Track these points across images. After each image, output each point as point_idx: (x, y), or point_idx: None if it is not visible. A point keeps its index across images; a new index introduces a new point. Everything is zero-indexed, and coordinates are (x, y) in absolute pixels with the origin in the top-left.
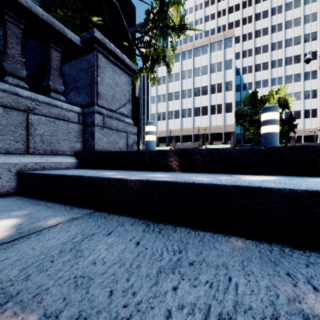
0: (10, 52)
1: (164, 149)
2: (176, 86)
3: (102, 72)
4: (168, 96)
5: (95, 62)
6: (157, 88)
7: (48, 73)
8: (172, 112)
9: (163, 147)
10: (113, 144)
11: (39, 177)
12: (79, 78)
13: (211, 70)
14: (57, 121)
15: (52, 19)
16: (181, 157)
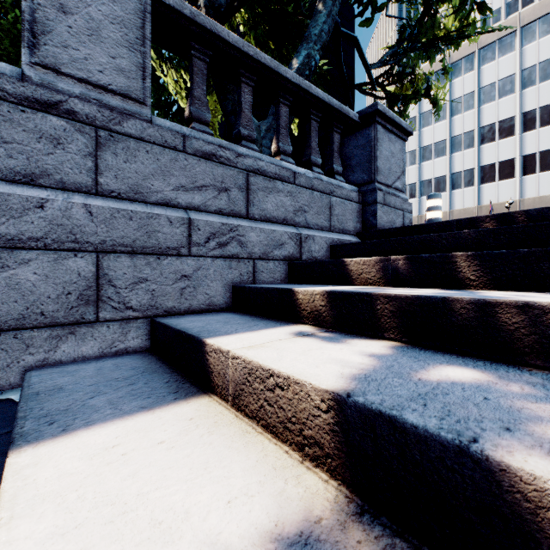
0: (312, 145)
1: None
2: (439, 131)
3: (380, 145)
4: (421, 152)
5: (375, 136)
6: None
7: (330, 157)
8: (430, 182)
9: None
10: (391, 224)
11: (357, 246)
12: (354, 155)
13: (524, 81)
14: (345, 202)
15: (341, 105)
16: (500, 222)
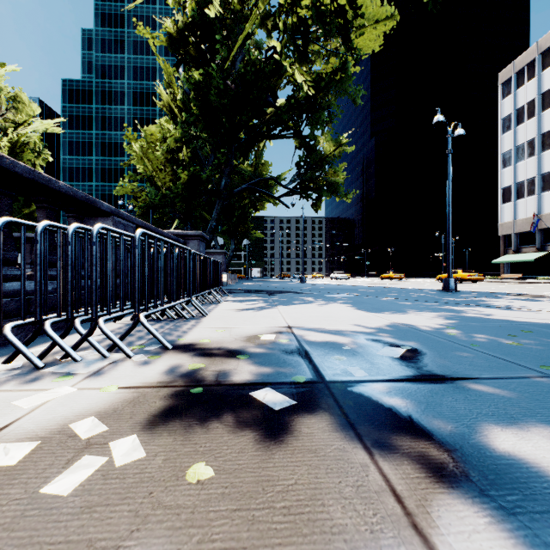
0: None
1: (524, 258)
2: None
3: None
4: (540, 140)
5: None
6: (515, 131)
7: None
8: None
9: (529, 253)
10: None
11: None
12: None
13: None
14: None
15: None
16: None
